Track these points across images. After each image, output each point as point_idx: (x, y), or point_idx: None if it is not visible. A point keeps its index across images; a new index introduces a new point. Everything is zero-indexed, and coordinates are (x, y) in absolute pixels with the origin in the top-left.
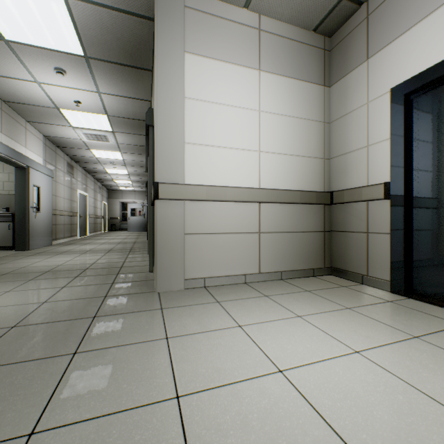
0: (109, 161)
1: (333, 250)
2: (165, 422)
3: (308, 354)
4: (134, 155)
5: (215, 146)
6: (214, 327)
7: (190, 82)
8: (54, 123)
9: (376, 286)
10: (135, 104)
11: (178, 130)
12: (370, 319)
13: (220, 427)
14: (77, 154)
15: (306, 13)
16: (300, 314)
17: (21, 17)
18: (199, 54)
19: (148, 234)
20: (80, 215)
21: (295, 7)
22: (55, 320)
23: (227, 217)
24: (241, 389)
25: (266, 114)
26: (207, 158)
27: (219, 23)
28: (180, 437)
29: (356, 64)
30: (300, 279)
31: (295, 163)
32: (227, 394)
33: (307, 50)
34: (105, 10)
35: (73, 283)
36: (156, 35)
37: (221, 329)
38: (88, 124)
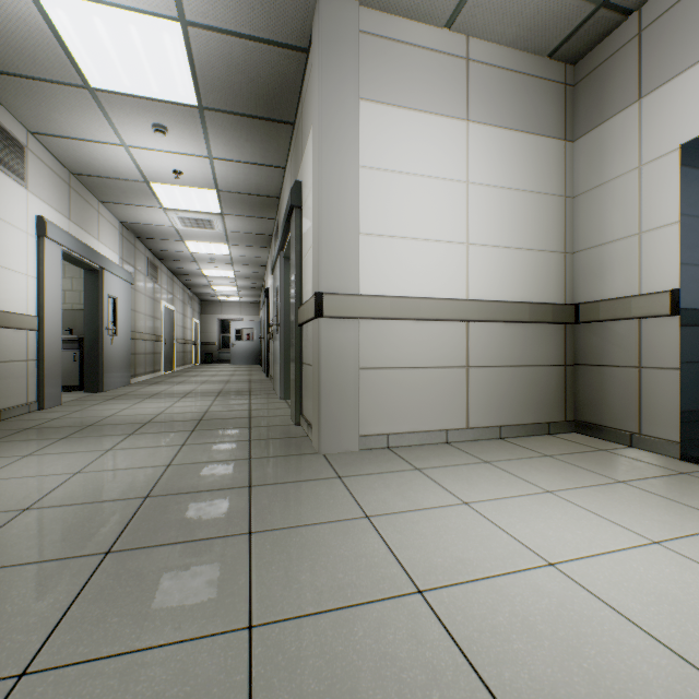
0: (209, 258)
1: (579, 394)
2: (418, 621)
3: (583, 543)
4: (247, 249)
5: (402, 237)
6: (429, 504)
7: (367, 144)
8: (138, 204)
9: (655, 450)
10: (261, 173)
11: (351, 215)
12: (661, 498)
13: (496, 629)
14: (164, 248)
15: (540, 31)
16: (549, 489)
17: (119, 56)
18: (379, 101)
19: (280, 368)
20: (165, 339)
21: (524, 24)
22: (197, 489)
23: (419, 343)
24: (504, 585)
25: (477, 186)
26: (390, 256)
27: (408, 54)
28: (447, 639)
29: (619, 106)
30: (529, 438)
31: (521, 260)
32: (488, 590)
33: (539, 87)
34: (239, 41)
35: (193, 439)
36: (319, 77)
37: (440, 506)
38: (187, 204)
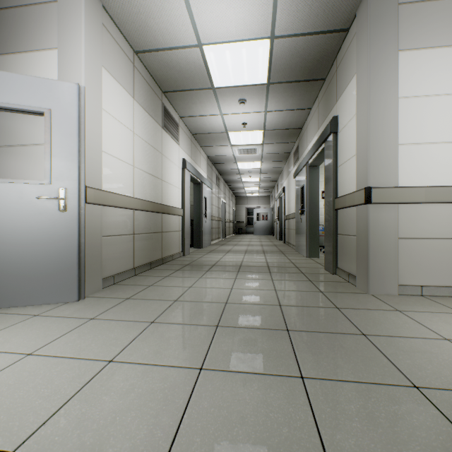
0: (247, 171)
1: None
2: None
3: None
4: (272, 163)
5: (433, 142)
6: None
7: (403, 81)
8: (218, 145)
9: None
10: (294, 115)
11: (391, 133)
12: None
13: None
14: (224, 168)
15: None
16: None
17: (232, 67)
18: (413, 48)
19: (306, 237)
20: (222, 220)
21: None
22: (305, 305)
23: (448, 220)
24: None
25: None
26: (423, 157)
27: (438, 6)
28: None
29: None
30: None
31: None
32: None
33: None
34: (302, 38)
35: (275, 277)
36: (368, 45)
37: None
38: (244, 141)
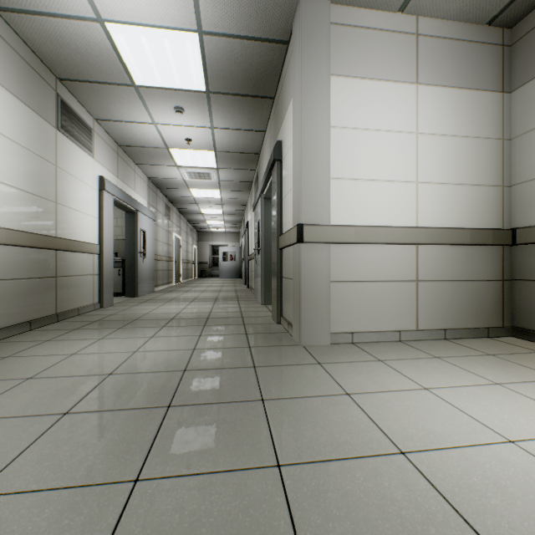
0: (205, 201)
1: (516, 304)
2: (406, 474)
3: None
4: (233, 193)
5: (363, 179)
6: (395, 388)
7: (335, 109)
8: (160, 164)
9: None
10: (247, 136)
11: (323, 165)
12: None
13: (472, 487)
14: (175, 194)
15: (481, 4)
16: (497, 381)
17: (155, 61)
18: (345, 75)
19: (261, 281)
20: (175, 260)
21: None
22: (218, 367)
23: (377, 262)
24: (472, 454)
25: (425, 136)
26: (354, 194)
27: (368, 36)
28: (432, 490)
29: None
30: (471, 340)
31: (463, 194)
32: (459, 457)
33: (479, 50)
34: (238, 41)
35: (206, 332)
36: (300, 61)
37: (405, 390)
38: (193, 162)
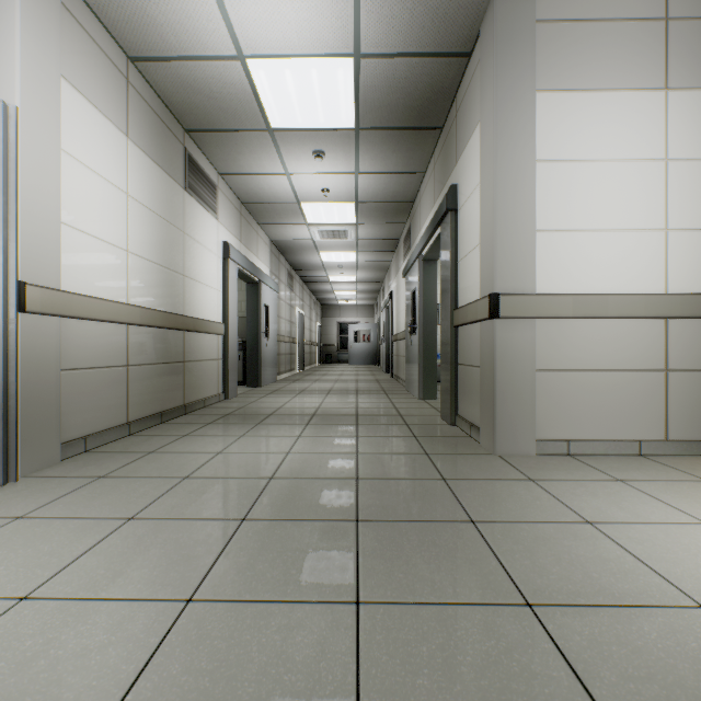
0: (336, 266)
1: None
2: None
3: None
4: (373, 254)
5: (584, 229)
6: (657, 519)
7: (543, 136)
8: (287, 223)
9: None
10: (400, 180)
11: (527, 213)
12: None
13: None
14: (300, 259)
15: None
16: None
17: (297, 98)
18: (558, 89)
19: (418, 369)
20: (298, 341)
21: None
22: (396, 476)
23: (605, 344)
24: None
25: (679, 162)
26: (570, 251)
27: (591, 31)
28: None
29: None
30: None
31: None
32: None
33: None
34: (403, 61)
35: (362, 432)
36: (494, 78)
37: (673, 523)
38: (327, 218)
